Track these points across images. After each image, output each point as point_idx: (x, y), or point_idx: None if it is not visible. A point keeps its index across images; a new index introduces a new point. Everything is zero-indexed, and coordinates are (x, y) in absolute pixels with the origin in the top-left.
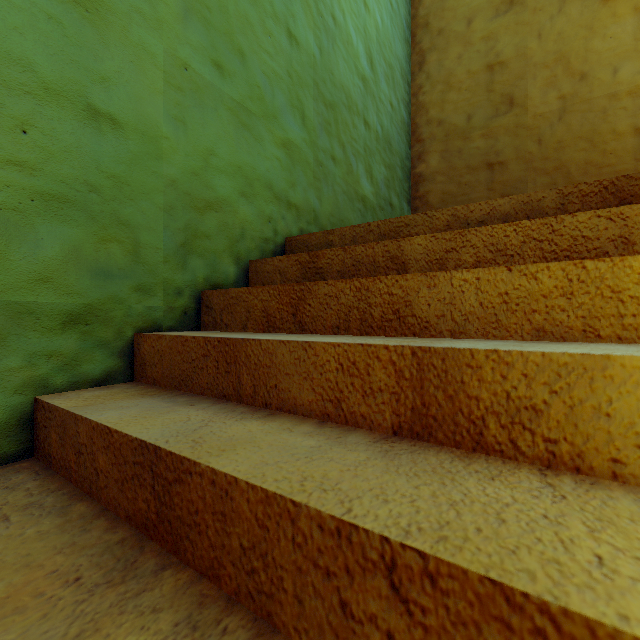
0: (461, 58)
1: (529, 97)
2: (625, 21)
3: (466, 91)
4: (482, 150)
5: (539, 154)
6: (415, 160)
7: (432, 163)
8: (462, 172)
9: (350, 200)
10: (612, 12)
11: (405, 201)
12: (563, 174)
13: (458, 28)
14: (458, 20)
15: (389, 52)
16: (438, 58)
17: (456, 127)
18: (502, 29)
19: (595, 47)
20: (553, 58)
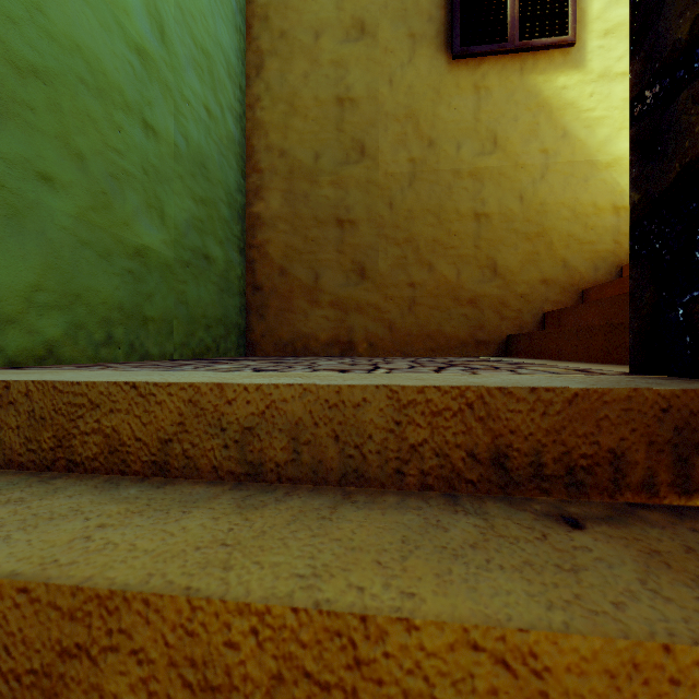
0: (308, 78)
1: (381, 150)
2: (467, 96)
3: (313, 122)
4: (331, 201)
5: (390, 220)
6: (251, 195)
7: (273, 204)
8: (309, 223)
9: (103, 256)
10: (456, 82)
11: (235, 250)
12: (413, 248)
13: (304, 38)
14: (304, 28)
15: (203, 31)
16: (280, 68)
17: (302, 164)
18: (353, 59)
19: (442, 114)
20: (404, 113)
